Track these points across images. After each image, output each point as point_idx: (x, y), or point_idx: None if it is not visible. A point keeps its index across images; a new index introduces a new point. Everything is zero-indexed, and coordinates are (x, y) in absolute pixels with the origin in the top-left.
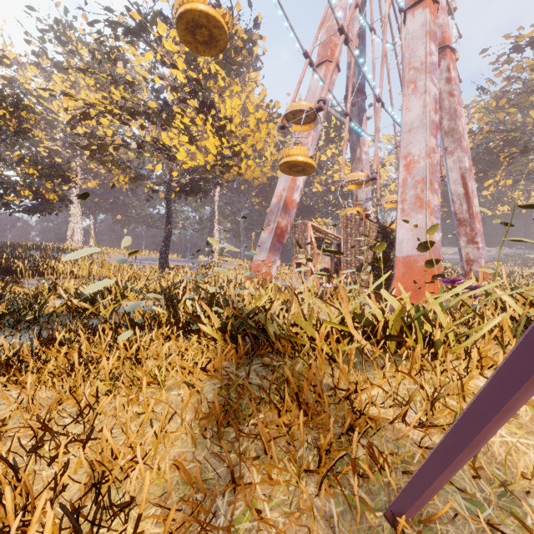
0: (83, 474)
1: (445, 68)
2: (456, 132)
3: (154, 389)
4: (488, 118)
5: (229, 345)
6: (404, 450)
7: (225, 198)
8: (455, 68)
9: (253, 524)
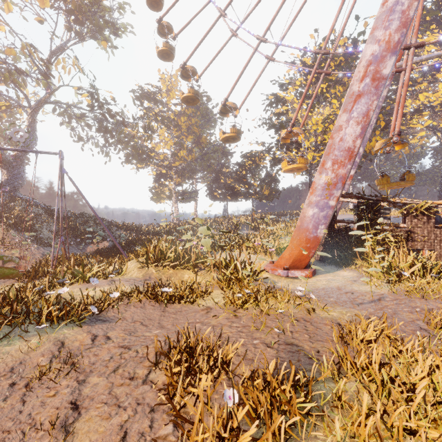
0: None
1: None
2: None
3: None
4: None
5: None
6: None
7: None
8: None
9: None
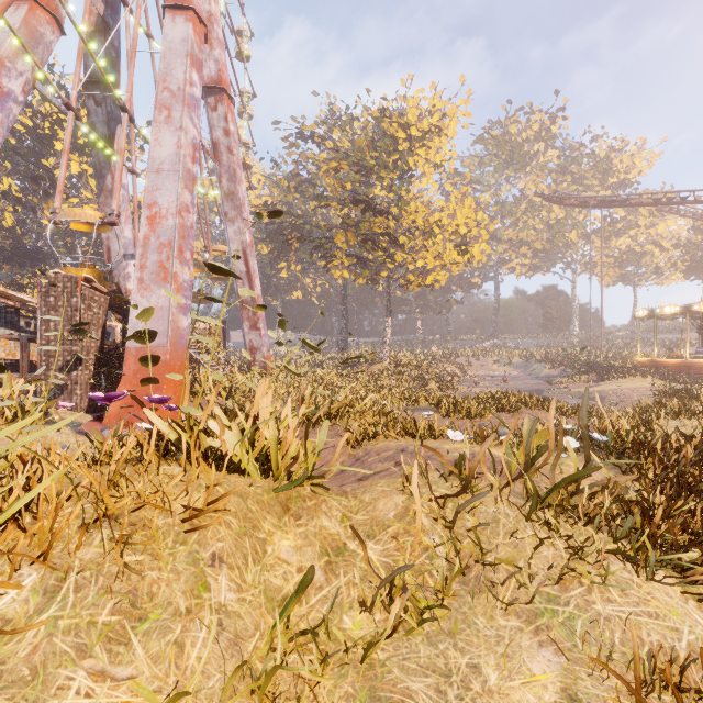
0: None
1: (224, 116)
2: (237, 198)
3: None
4: (279, 196)
5: None
6: None
7: None
8: (234, 121)
9: None
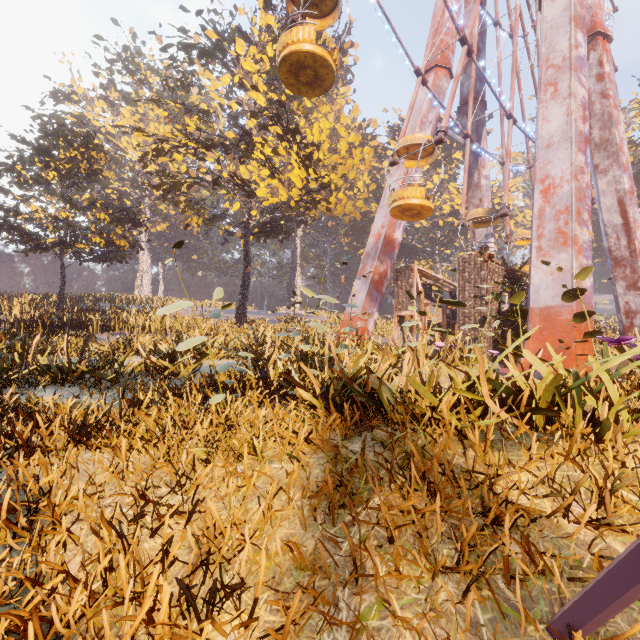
0: (186, 549)
1: (596, 62)
2: (612, 144)
3: (251, 460)
4: None
5: (335, 413)
6: (567, 551)
7: (309, 239)
8: (609, 60)
9: (381, 623)
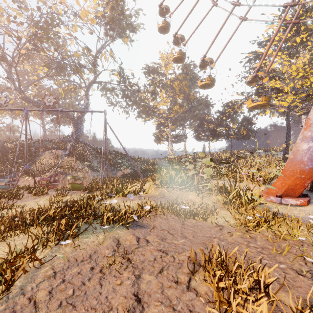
0: None
1: None
2: None
3: None
4: None
5: None
6: None
7: None
8: None
9: None
